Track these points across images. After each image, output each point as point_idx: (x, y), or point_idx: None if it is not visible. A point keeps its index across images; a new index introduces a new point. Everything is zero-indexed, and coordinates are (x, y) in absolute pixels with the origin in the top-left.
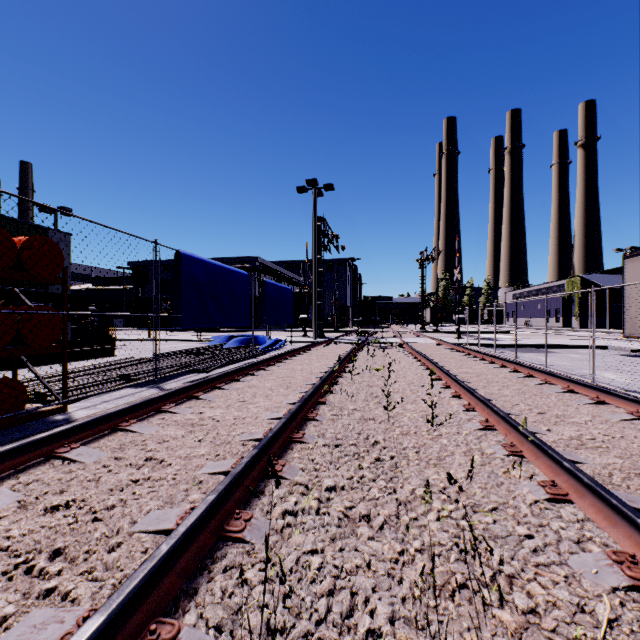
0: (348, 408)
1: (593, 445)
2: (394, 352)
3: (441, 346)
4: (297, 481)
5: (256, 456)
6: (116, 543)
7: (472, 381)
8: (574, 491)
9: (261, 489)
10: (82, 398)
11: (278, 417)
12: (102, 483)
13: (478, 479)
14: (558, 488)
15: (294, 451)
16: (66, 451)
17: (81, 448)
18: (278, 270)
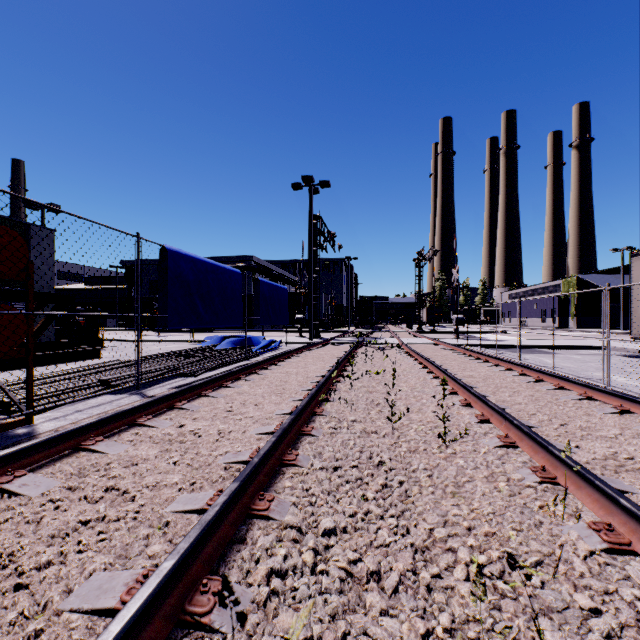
0: (347, 419)
1: (634, 467)
2: (393, 353)
3: (440, 347)
4: (288, 523)
5: (236, 492)
6: (33, 632)
7: (479, 386)
8: (639, 539)
9: (241, 536)
10: (52, 407)
11: (268, 432)
12: (41, 527)
13: (510, 516)
14: (617, 534)
15: (285, 478)
16: (7, 481)
17: (28, 476)
18: (274, 270)
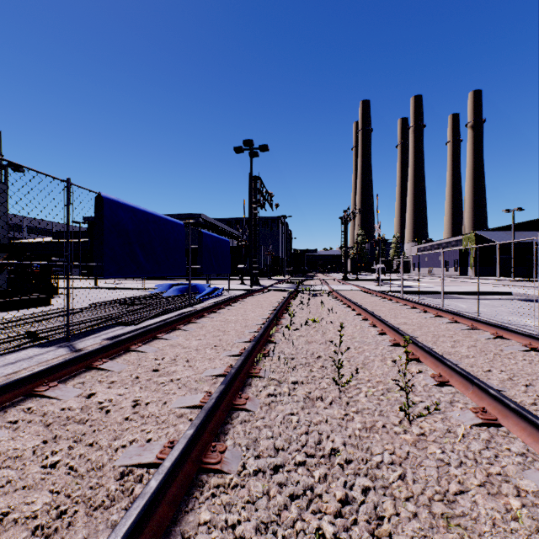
0: (288, 381)
1: None
2: (325, 300)
3: (367, 293)
4: None
5: None
6: None
7: (417, 335)
8: None
9: None
10: None
11: (193, 405)
12: None
13: None
14: None
15: (202, 501)
16: None
17: None
18: (219, 226)
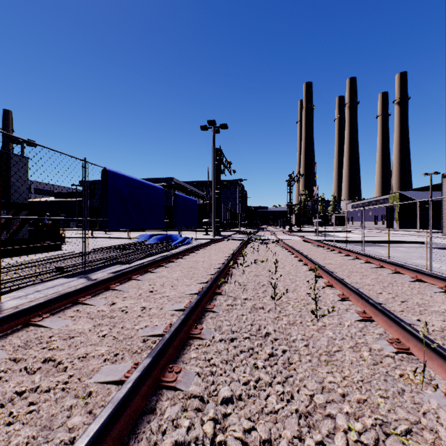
0: (241, 298)
1: None
2: (272, 247)
3: (306, 242)
4: (192, 393)
5: (148, 367)
6: None
7: (337, 271)
8: None
9: (151, 407)
10: (18, 288)
11: (180, 309)
12: None
13: (376, 384)
14: None
15: (191, 350)
16: None
17: None
18: (188, 187)
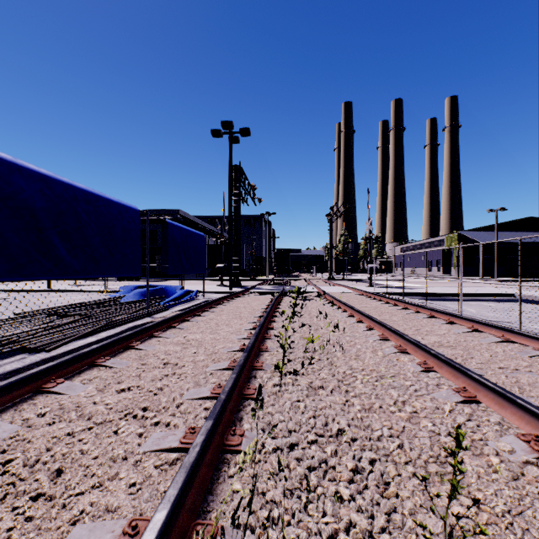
0: None
1: None
2: (318, 305)
3: (363, 296)
4: None
5: None
6: None
7: (479, 370)
8: None
9: None
10: None
11: None
12: None
13: None
14: None
15: None
16: None
17: None
18: (199, 223)
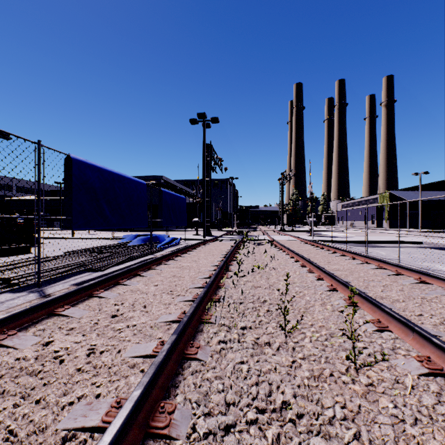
0: (237, 327)
1: None
2: (267, 248)
3: (302, 243)
4: None
5: None
6: None
7: (350, 280)
8: None
9: None
10: None
11: (145, 354)
12: None
13: None
14: None
15: None
16: None
17: None
18: (178, 186)
